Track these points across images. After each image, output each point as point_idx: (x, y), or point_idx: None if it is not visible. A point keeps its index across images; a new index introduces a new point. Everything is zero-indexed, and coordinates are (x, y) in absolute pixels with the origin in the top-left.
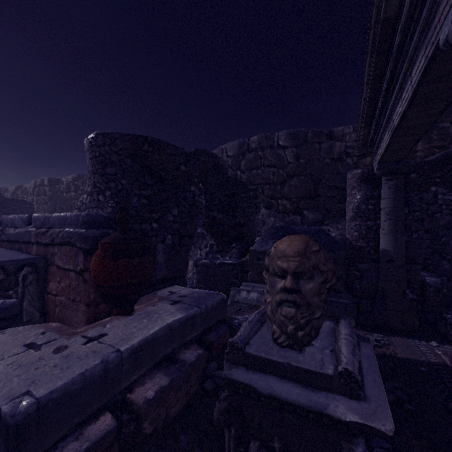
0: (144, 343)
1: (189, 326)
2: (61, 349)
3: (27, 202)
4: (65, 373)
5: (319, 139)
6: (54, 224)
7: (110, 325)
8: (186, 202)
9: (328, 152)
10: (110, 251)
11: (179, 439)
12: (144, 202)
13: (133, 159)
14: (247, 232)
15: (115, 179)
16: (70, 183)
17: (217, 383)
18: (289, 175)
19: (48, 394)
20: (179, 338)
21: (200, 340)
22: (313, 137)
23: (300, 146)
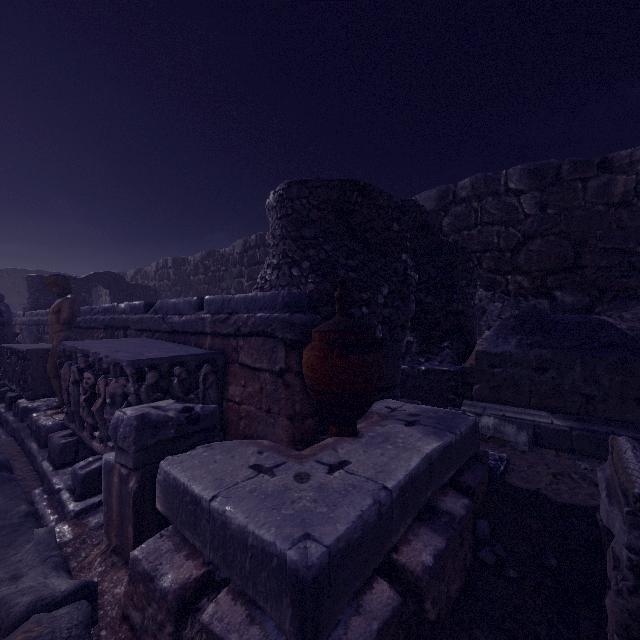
0: (409, 480)
1: (446, 461)
2: (303, 477)
3: (152, 288)
4: (336, 513)
5: (583, 174)
6: (238, 308)
7: (342, 449)
8: (396, 277)
9: (601, 194)
10: (339, 343)
11: (474, 636)
12: (352, 276)
13: (336, 215)
14: (466, 323)
15: (315, 245)
16: (199, 264)
17: (498, 555)
18: (527, 235)
19: (335, 542)
20: (437, 478)
21: (452, 483)
22: (572, 171)
23: (547, 188)
